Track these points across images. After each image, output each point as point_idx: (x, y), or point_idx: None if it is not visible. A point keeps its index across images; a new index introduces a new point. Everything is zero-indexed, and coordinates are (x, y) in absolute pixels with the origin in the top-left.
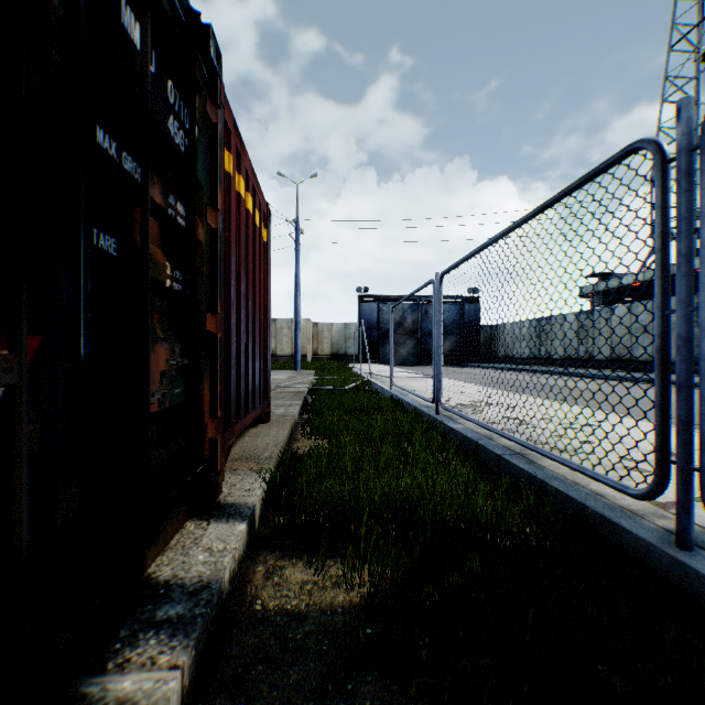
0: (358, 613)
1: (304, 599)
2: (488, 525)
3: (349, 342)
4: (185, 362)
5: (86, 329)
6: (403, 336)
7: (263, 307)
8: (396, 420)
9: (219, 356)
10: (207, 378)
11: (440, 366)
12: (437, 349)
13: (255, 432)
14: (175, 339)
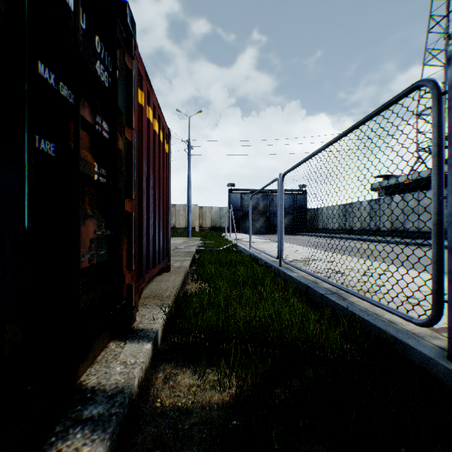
0: (228, 408)
1: (190, 398)
2: (317, 344)
3: (223, 219)
4: (108, 232)
5: (29, 208)
6: (257, 215)
7: (166, 196)
8: (253, 270)
9: (134, 228)
10: (125, 243)
11: (282, 234)
12: (280, 224)
13: (160, 278)
14: (101, 216)
